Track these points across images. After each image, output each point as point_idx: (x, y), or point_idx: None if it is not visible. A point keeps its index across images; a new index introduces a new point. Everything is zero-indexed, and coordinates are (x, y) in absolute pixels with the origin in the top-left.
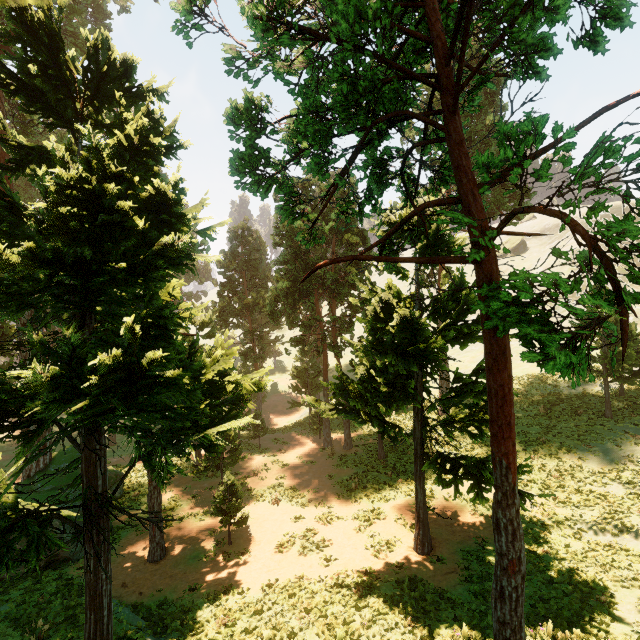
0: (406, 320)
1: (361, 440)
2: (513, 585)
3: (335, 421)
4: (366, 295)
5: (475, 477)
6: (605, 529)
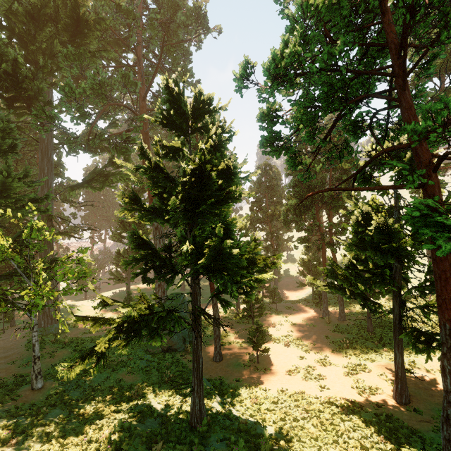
0: (382, 226)
1: (353, 316)
2: None
3: (332, 300)
4: (351, 208)
5: None
6: None
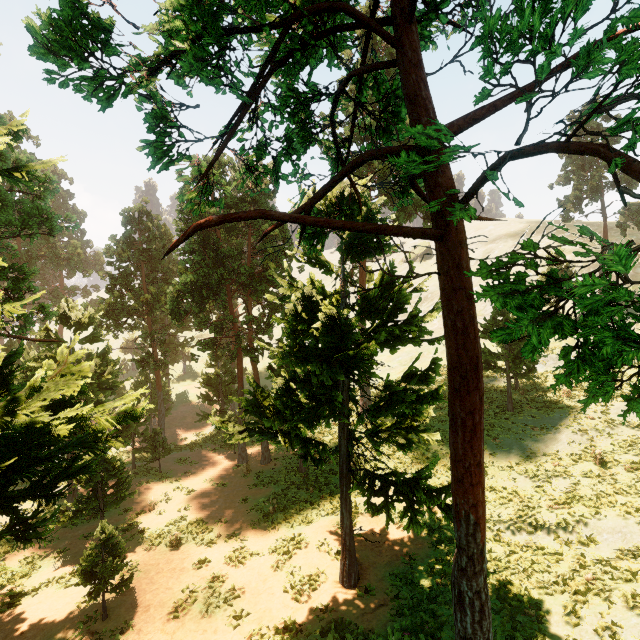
0: (333, 321)
1: (280, 451)
2: None
3: None
4: (285, 291)
5: (407, 497)
6: (521, 528)
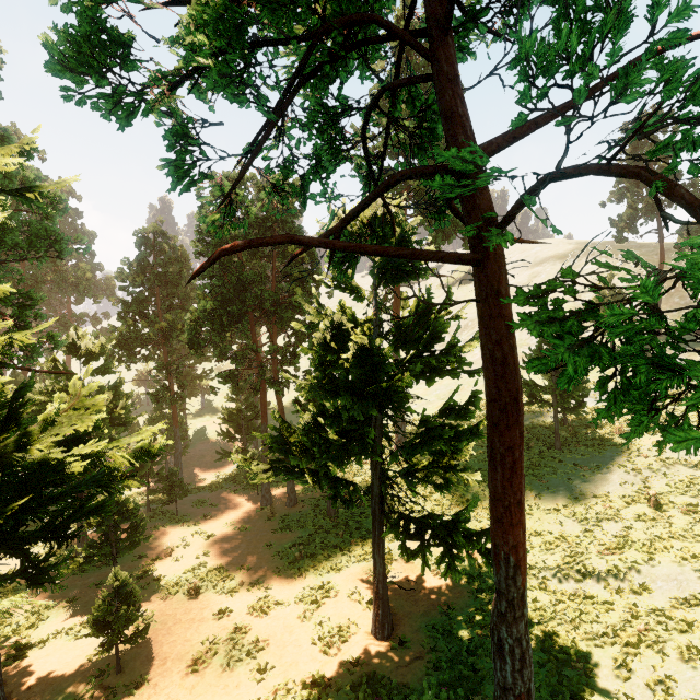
0: (364, 351)
1: (308, 493)
2: None
3: None
4: (313, 318)
5: (445, 542)
6: (569, 575)
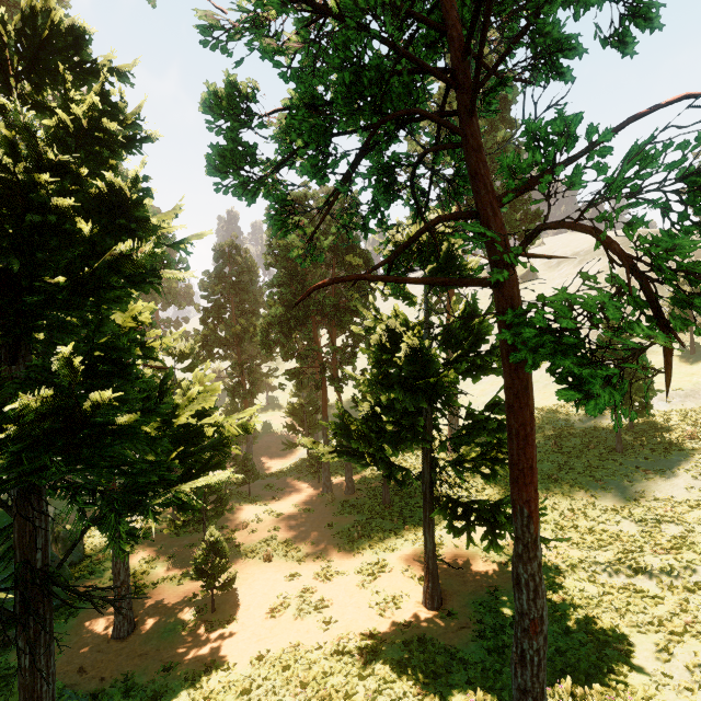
0: (415, 351)
1: (364, 483)
2: (535, 648)
3: (335, 463)
4: (370, 323)
5: (489, 523)
6: (619, 570)
